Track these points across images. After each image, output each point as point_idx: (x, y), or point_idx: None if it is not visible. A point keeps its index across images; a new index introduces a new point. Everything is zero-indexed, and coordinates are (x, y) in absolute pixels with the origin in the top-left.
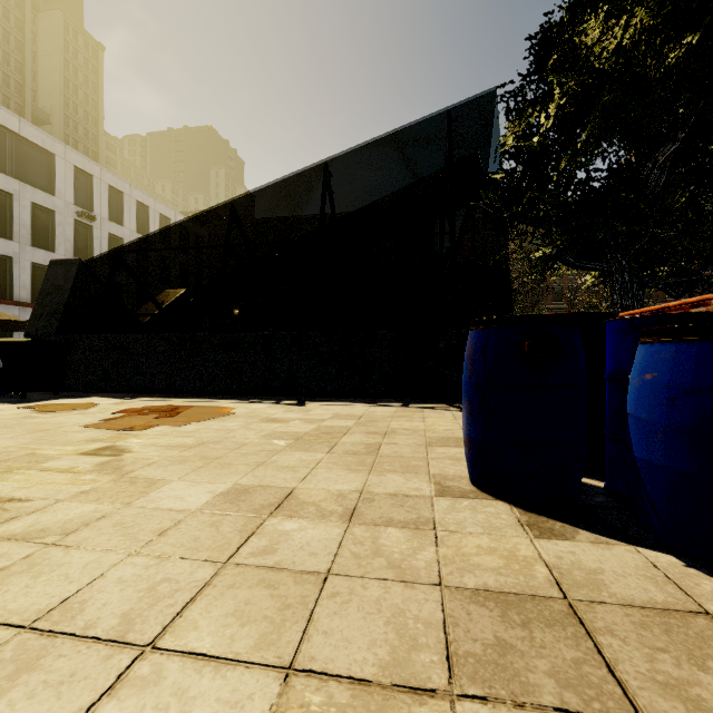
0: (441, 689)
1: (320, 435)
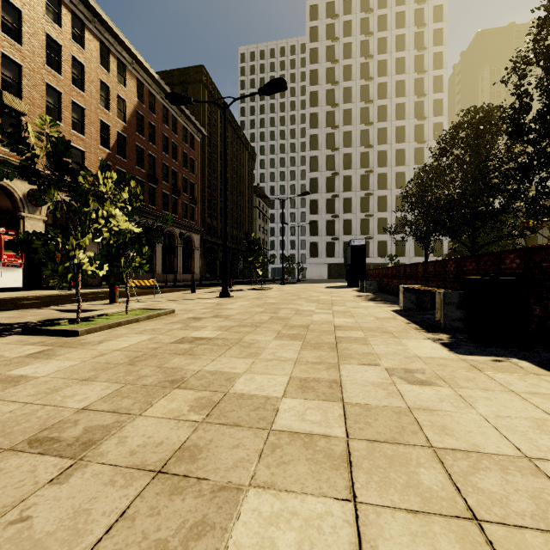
0: None
1: None
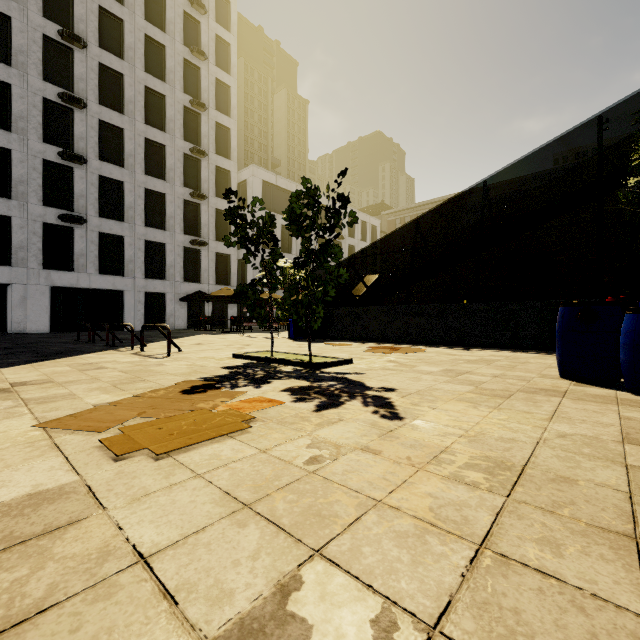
0: (514, 391)
1: (481, 360)
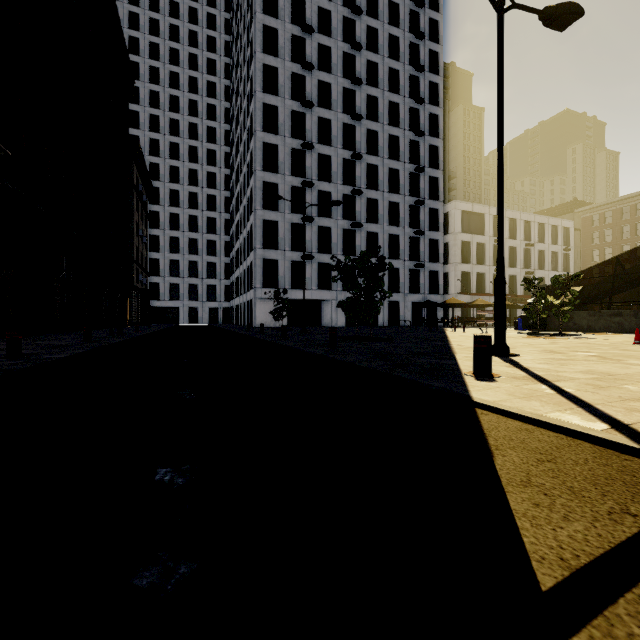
0: None
1: None
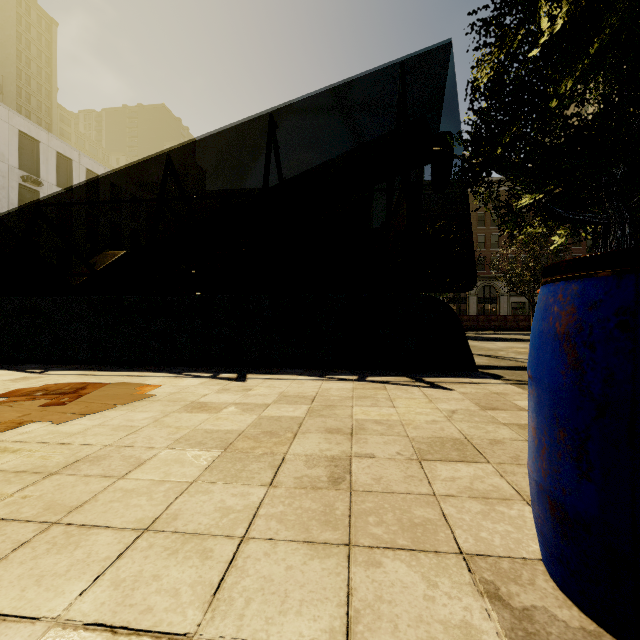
0: None
1: (260, 436)
